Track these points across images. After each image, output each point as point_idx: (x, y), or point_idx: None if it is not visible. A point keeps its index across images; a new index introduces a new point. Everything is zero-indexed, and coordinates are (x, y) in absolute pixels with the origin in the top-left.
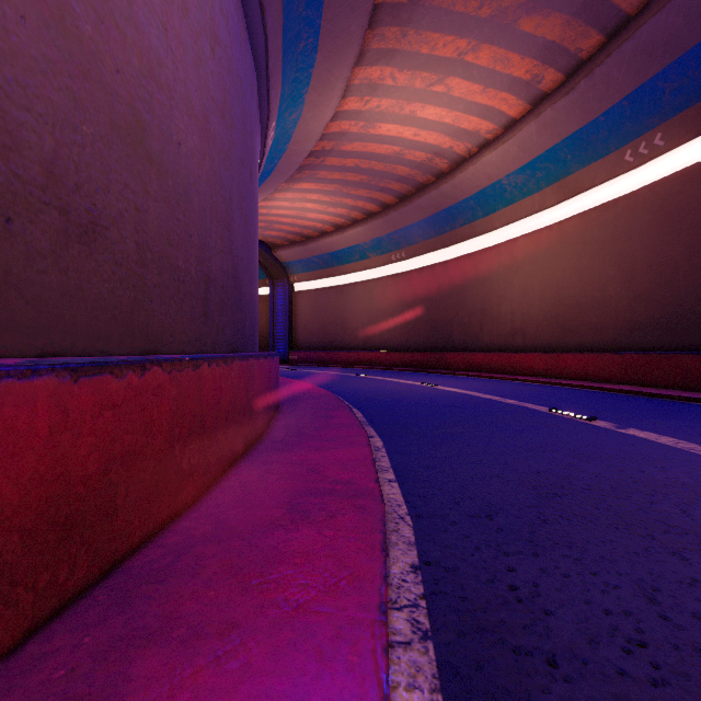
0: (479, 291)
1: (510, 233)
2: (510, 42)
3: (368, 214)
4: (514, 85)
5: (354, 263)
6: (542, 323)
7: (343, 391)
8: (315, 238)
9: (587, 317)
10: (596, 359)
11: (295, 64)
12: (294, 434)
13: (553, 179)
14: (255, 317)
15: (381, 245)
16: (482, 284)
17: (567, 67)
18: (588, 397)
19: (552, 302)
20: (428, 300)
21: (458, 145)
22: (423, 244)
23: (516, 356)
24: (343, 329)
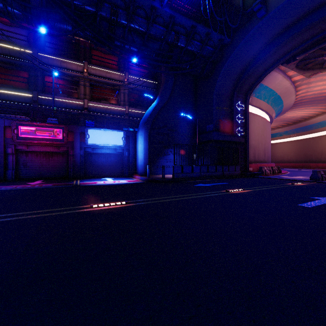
0: (320, 147)
1: None
2: (317, 106)
3: (283, 125)
4: (321, 108)
5: (277, 137)
6: None
7: None
8: None
9: None
10: None
11: None
12: None
13: None
14: None
15: (287, 132)
16: (321, 145)
17: None
18: None
19: None
20: (304, 148)
21: (310, 115)
22: (302, 133)
23: None
24: (273, 156)
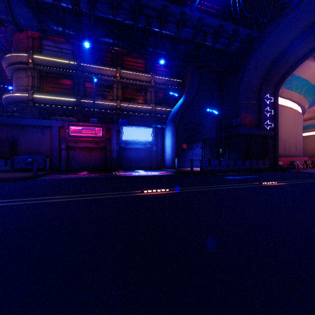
0: None
1: None
2: None
3: None
4: None
5: (310, 129)
6: None
7: None
8: None
9: None
10: None
11: None
12: None
13: None
14: None
15: None
16: None
17: None
18: None
19: None
20: None
21: None
22: None
23: None
24: (304, 150)
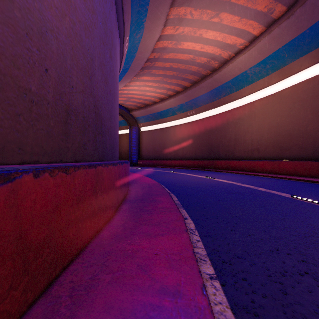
0: (233, 129)
1: (250, 99)
2: None
3: (176, 92)
4: (257, 16)
5: (169, 117)
6: (269, 145)
7: (164, 181)
8: (151, 105)
9: (296, 141)
10: (302, 164)
11: (138, 1)
12: (132, 217)
13: (276, 68)
14: (115, 140)
15: (183, 108)
16: (235, 125)
17: (289, 2)
18: (305, 186)
19: (275, 134)
20: (206, 134)
21: (224, 53)
22: (204, 106)
23: (254, 162)
24: (164, 149)
